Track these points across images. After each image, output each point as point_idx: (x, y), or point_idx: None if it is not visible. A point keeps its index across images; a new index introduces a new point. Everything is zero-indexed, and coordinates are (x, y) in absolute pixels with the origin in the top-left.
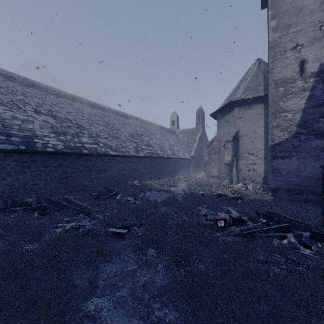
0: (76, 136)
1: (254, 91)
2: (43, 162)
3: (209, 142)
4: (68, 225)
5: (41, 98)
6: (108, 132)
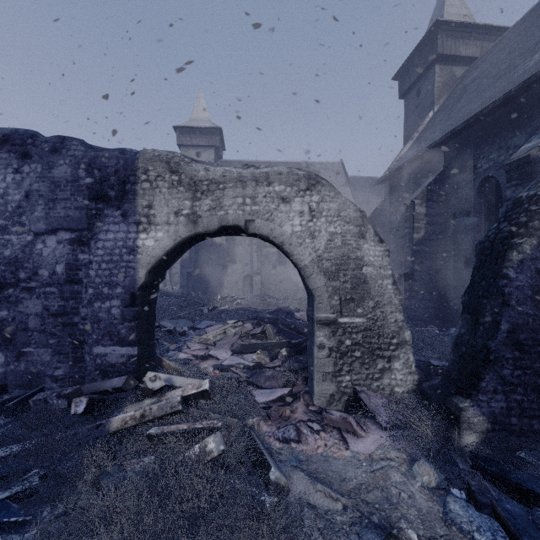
0: None
1: None
2: None
3: None
4: None
5: None
6: None
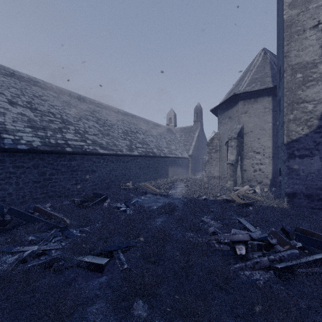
0: (59, 132)
1: (260, 83)
2: (14, 162)
3: (209, 140)
4: (28, 250)
5: (21, 89)
6: (98, 128)
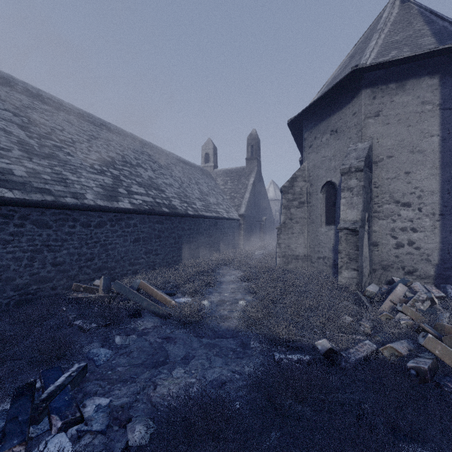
0: None
1: (411, 48)
2: None
3: (287, 181)
4: None
5: None
6: (19, 138)
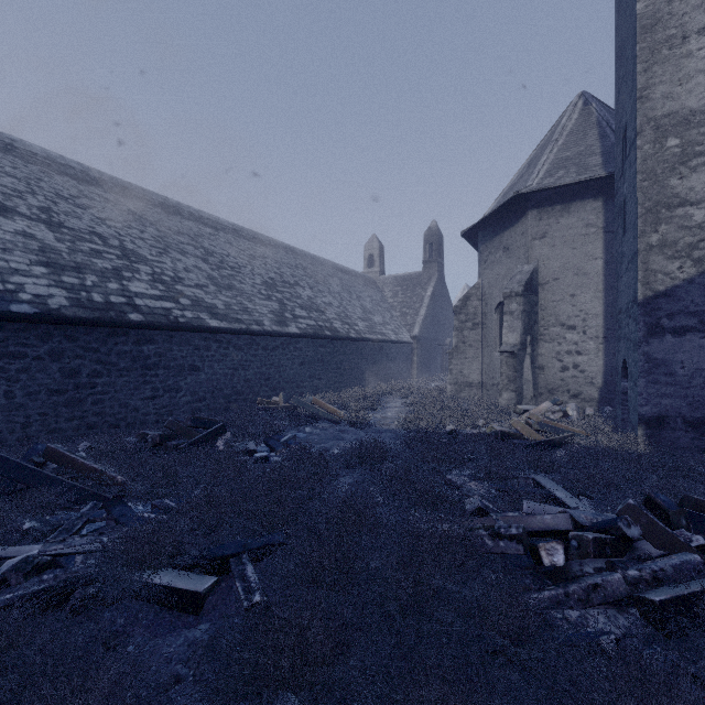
0: (114, 278)
1: (577, 169)
2: (1, 345)
3: (460, 300)
4: (15, 555)
5: (27, 179)
6: (207, 272)
